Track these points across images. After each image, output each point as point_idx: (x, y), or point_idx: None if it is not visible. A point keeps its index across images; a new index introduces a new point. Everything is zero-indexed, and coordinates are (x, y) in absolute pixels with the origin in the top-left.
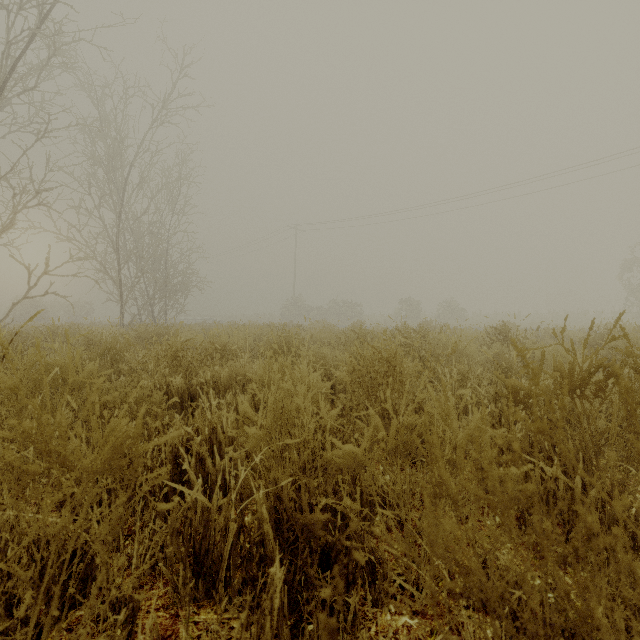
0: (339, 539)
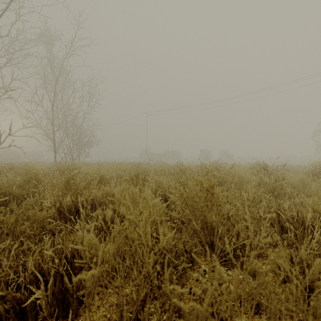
0: None
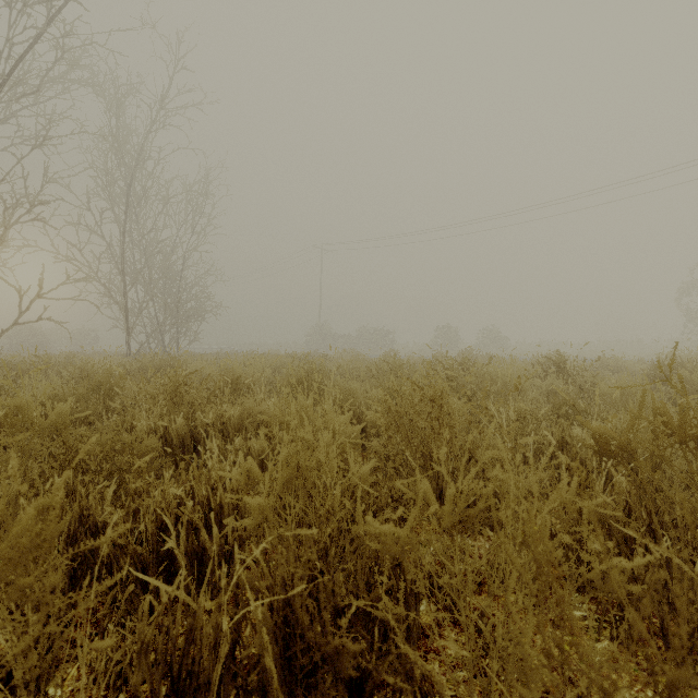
0: (376, 670)
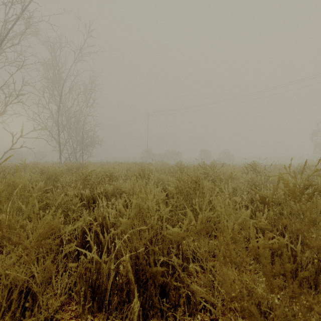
0: (170, 281)
